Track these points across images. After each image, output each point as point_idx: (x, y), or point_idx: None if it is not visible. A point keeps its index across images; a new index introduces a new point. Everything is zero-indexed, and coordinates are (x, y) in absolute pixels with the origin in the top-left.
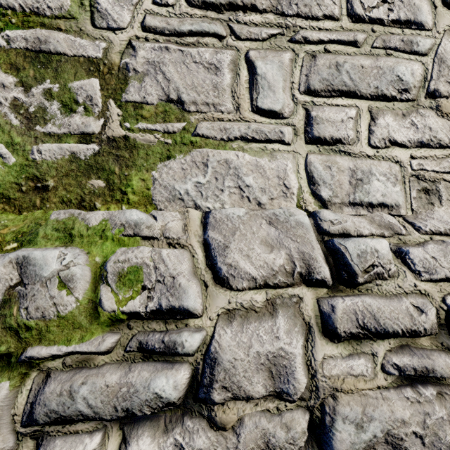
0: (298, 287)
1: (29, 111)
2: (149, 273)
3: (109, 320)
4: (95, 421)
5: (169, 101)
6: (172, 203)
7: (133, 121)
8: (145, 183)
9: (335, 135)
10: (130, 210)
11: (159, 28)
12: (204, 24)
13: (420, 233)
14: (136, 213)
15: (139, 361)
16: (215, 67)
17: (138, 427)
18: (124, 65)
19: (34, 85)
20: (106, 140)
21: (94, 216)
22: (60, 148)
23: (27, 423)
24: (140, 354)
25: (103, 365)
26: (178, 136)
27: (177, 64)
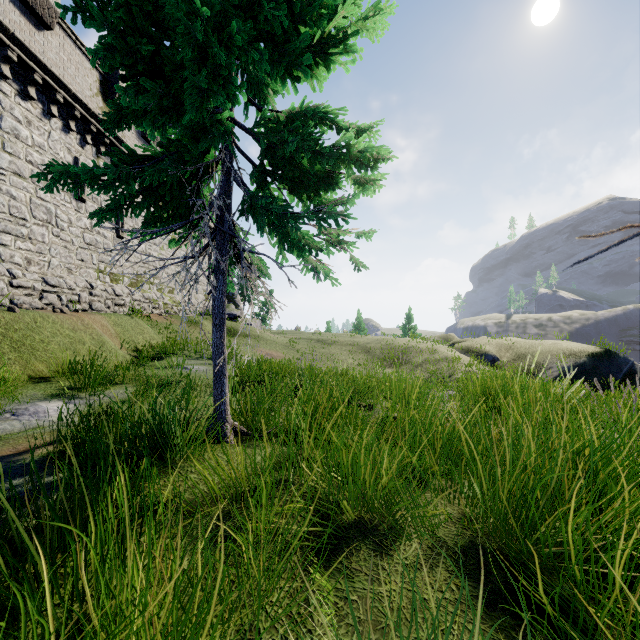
0: (4, 277)
1: None
2: None
3: None
4: None
5: None
6: None
7: None
8: None
9: (6, 243)
10: None
11: None
12: None
13: (28, 272)
14: None
15: None
16: None
17: None
18: None
19: None
20: None
21: None
22: None
23: None
24: None
25: None
26: None
27: None
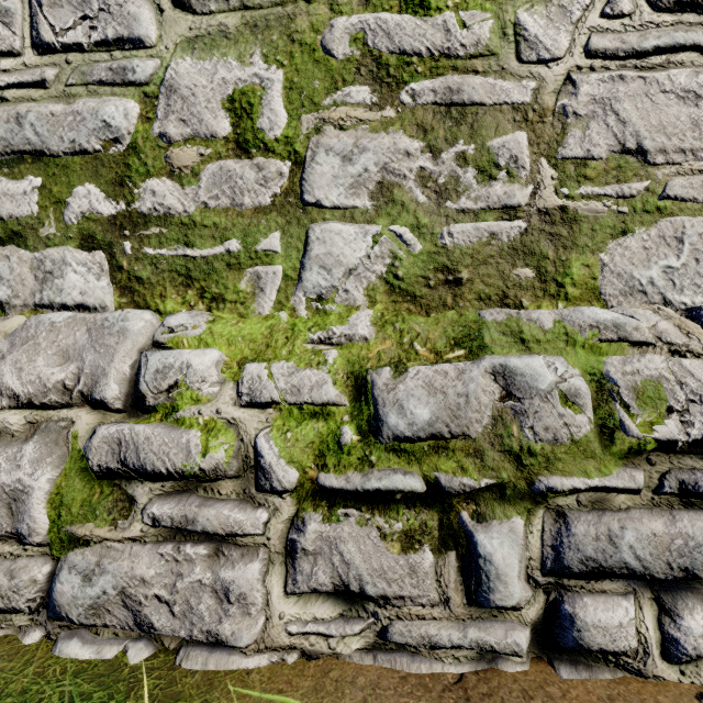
0: None
1: (437, 183)
2: (671, 390)
3: (625, 450)
4: (621, 581)
5: (625, 152)
6: (629, 298)
7: (572, 186)
8: (589, 270)
9: None
10: (587, 308)
11: (610, 50)
12: (677, 34)
13: None
14: (601, 311)
15: (680, 508)
16: (694, 95)
17: (681, 597)
18: (559, 109)
19: (443, 149)
20: (536, 215)
21: (542, 316)
22: (476, 228)
23: (546, 571)
24: (676, 499)
25: (628, 509)
26: (637, 201)
27: (636, 98)
